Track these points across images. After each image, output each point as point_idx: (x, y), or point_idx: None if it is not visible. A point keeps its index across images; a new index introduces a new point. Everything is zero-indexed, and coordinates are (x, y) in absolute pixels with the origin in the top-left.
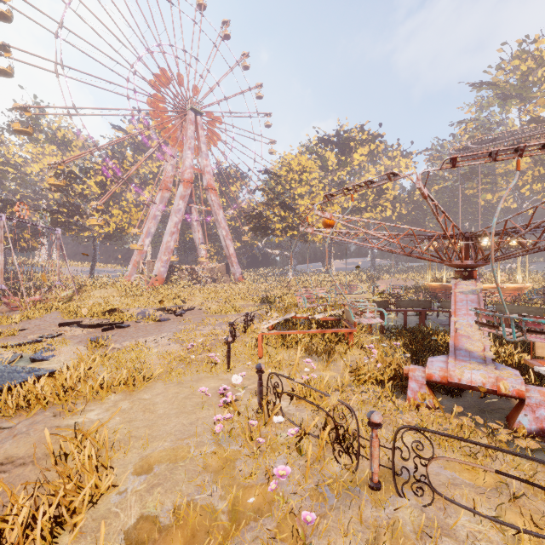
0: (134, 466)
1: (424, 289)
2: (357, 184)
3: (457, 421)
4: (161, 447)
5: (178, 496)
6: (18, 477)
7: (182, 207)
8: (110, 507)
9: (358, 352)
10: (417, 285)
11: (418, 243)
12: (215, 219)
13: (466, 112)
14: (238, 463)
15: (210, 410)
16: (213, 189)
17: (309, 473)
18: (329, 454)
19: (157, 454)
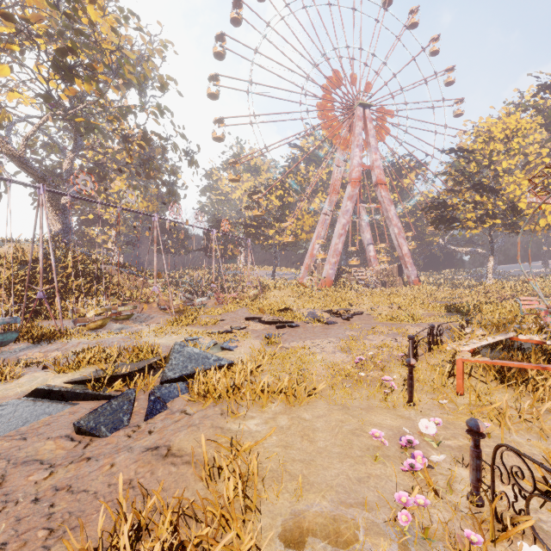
0: (283, 522)
1: None
2: None
3: None
4: (317, 505)
5: None
6: (182, 476)
7: (350, 208)
8: None
9: None
10: None
11: None
12: (386, 216)
13: None
14: None
15: (387, 466)
16: (383, 184)
17: None
18: None
19: (311, 516)
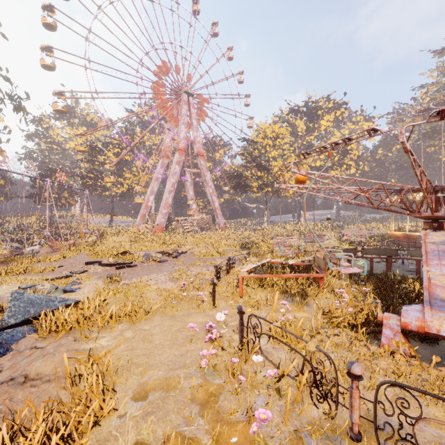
0: (133, 391)
1: (387, 237)
2: (329, 143)
3: (437, 373)
4: (156, 375)
5: (167, 429)
6: (44, 392)
7: (178, 170)
8: (111, 430)
9: (329, 295)
10: (380, 234)
11: (387, 196)
12: (204, 179)
13: (427, 77)
14: (221, 398)
15: (198, 344)
16: (202, 155)
17: (288, 416)
18: (307, 396)
19: (152, 382)
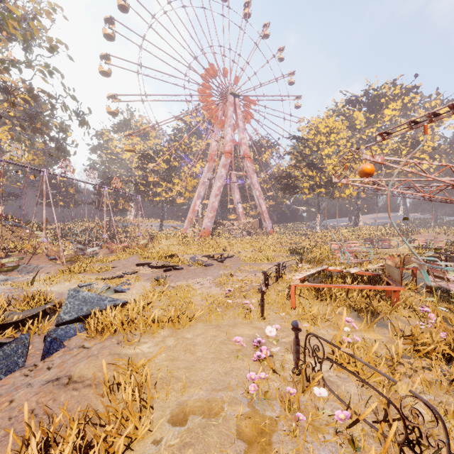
0: (171, 411)
1: None
2: (413, 120)
3: None
4: (196, 395)
5: None
6: (84, 397)
7: (224, 174)
8: None
9: (406, 313)
10: None
11: None
12: (250, 182)
13: None
14: (274, 437)
15: (244, 361)
16: (248, 157)
17: None
18: None
19: (192, 402)
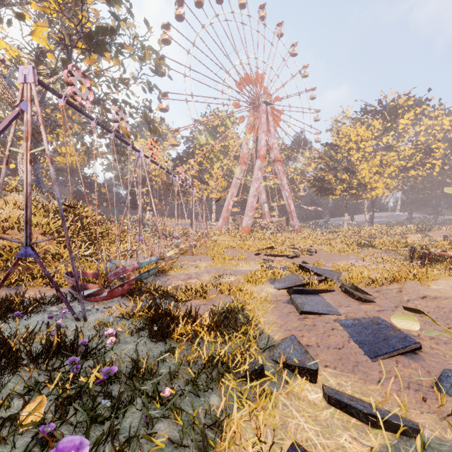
0: None
1: None
2: None
3: None
4: None
5: None
6: None
7: (260, 176)
8: None
9: None
10: None
11: None
12: (280, 183)
13: None
14: None
15: None
16: (279, 161)
17: None
18: None
19: None
